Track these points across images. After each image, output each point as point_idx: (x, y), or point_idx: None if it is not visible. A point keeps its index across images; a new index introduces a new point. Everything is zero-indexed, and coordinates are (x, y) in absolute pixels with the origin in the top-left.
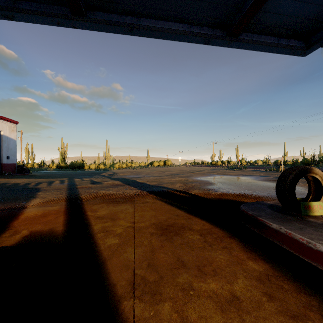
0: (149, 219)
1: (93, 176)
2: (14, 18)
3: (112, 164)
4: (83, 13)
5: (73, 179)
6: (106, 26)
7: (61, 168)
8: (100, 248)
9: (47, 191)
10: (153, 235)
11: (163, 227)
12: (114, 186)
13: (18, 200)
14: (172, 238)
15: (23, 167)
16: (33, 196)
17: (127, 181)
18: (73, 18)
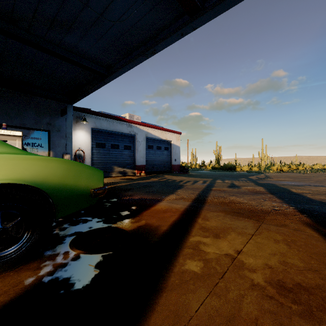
0: (267, 255)
1: (237, 179)
2: (156, 51)
3: (268, 166)
4: (199, 8)
5: (215, 181)
6: (224, 3)
7: (215, 169)
8: (174, 267)
9: (186, 189)
10: (253, 288)
11: (286, 283)
12: (251, 194)
13: (162, 194)
14: (289, 318)
15: (184, 167)
16: (173, 192)
17: (274, 189)
18: (191, 20)
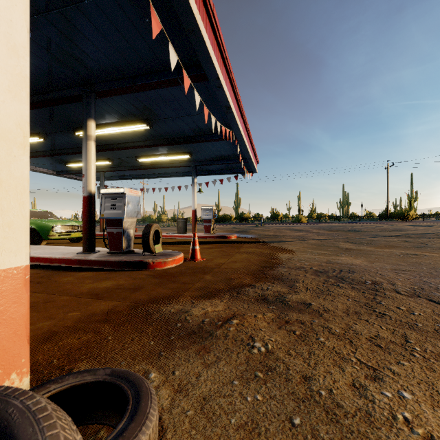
0: None
1: None
2: None
3: None
4: None
5: None
6: None
7: None
8: None
9: None
10: None
11: None
12: None
13: None
14: None
15: None
16: None
17: None
18: None
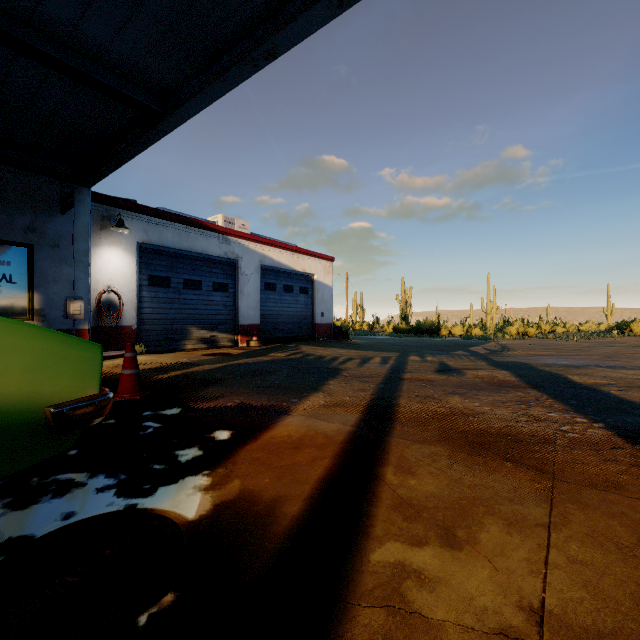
0: (636, 629)
1: (449, 352)
2: (277, 51)
3: (501, 327)
4: None
5: (405, 357)
6: None
7: (401, 332)
8: None
9: (347, 378)
10: None
11: None
12: (491, 389)
13: (292, 392)
14: None
15: (341, 329)
16: (319, 386)
17: (534, 375)
18: None
